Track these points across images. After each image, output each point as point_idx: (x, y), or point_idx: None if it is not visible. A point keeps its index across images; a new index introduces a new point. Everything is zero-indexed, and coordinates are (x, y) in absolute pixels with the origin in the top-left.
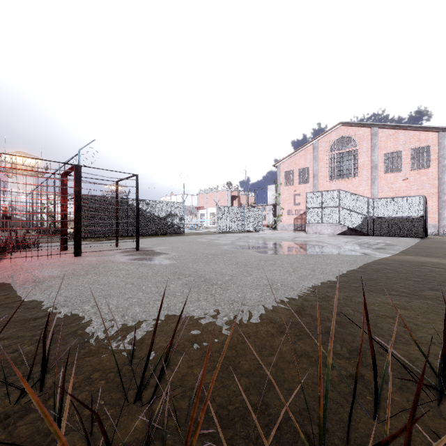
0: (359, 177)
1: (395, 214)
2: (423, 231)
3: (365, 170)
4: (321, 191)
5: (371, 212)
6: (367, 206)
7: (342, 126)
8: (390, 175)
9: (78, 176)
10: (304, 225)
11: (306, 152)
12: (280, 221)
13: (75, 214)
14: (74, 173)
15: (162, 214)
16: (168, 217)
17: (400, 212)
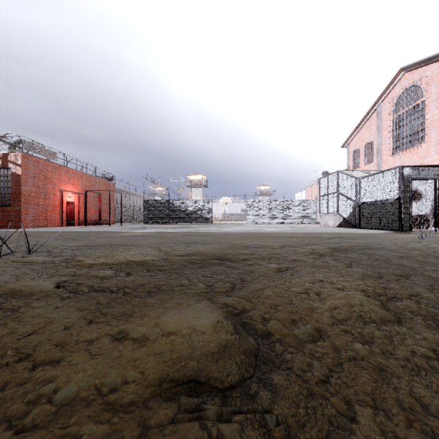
0: (426, 142)
1: (376, 198)
2: (398, 220)
3: (434, 129)
4: (327, 176)
5: (358, 197)
6: (355, 189)
7: (406, 73)
8: None
9: (86, 195)
10: None
11: (371, 123)
12: None
13: (85, 210)
14: (85, 194)
15: (193, 209)
16: (198, 211)
17: (380, 193)
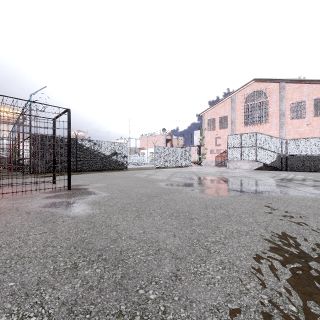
0: (269, 123)
1: (306, 153)
2: None
3: (274, 117)
4: (240, 134)
5: (284, 151)
6: (281, 146)
7: (255, 82)
8: (296, 121)
9: None
10: (224, 161)
11: (226, 104)
12: (204, 158)
13: None
14: None
15: (107, 152)
16: (113, 155)
17: (310, 150)
